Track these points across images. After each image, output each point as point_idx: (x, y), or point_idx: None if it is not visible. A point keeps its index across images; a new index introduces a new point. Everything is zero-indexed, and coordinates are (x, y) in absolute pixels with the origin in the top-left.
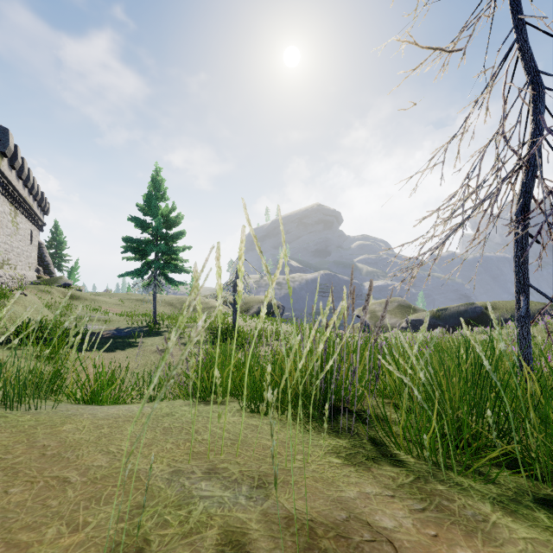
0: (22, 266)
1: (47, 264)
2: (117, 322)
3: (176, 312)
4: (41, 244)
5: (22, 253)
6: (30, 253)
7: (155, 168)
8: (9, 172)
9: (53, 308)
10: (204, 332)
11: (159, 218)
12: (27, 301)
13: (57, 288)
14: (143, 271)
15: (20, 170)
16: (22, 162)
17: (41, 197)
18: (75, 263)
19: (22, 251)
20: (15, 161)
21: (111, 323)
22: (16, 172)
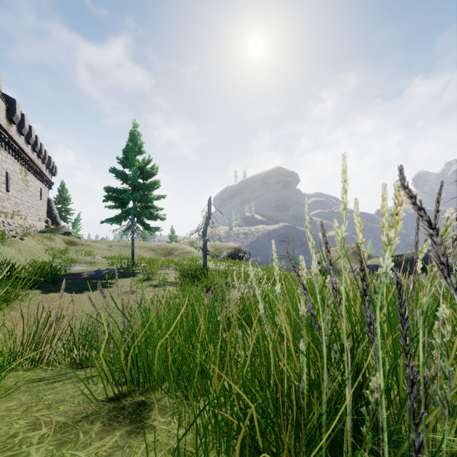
0: (32, 217)
1: (55, 216)
2: (101, 264)
3: (157, 256)
4: (49, 200)
5: (32, 206)
6: (40, 207)
7: (133, 124)
8: (18, 137)
9: (51, 251)
10: (175, 274)
11: (135, 168)
12: (22, 244)
13: (59, 235)
14: (122, 218)
15: (28, 136)
16: (30, 129)
17: (49, 161)
18: (78, 216)
19: (32, 205)
20: (23, 127)
21: (95, 265)
22: (25, 138)
